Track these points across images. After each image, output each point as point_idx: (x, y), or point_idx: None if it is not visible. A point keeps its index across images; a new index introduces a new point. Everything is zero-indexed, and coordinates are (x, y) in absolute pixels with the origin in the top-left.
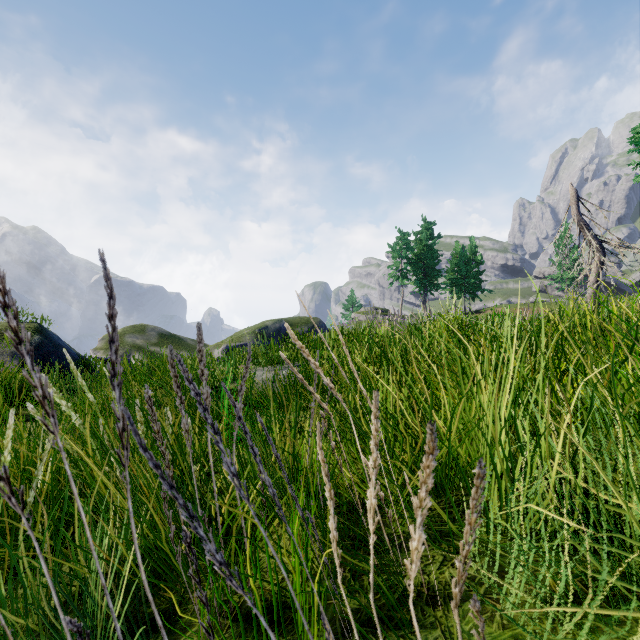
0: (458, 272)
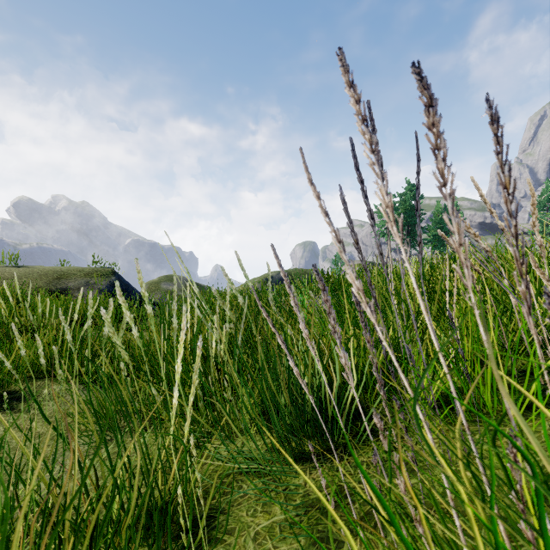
0: (440, 229)
